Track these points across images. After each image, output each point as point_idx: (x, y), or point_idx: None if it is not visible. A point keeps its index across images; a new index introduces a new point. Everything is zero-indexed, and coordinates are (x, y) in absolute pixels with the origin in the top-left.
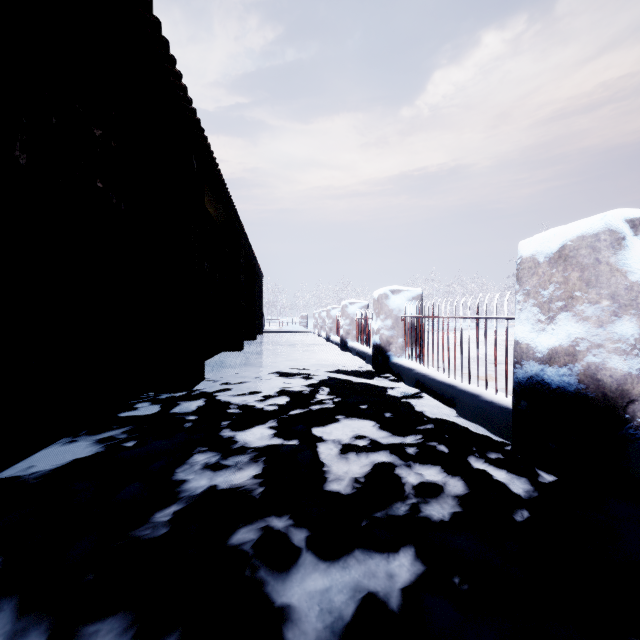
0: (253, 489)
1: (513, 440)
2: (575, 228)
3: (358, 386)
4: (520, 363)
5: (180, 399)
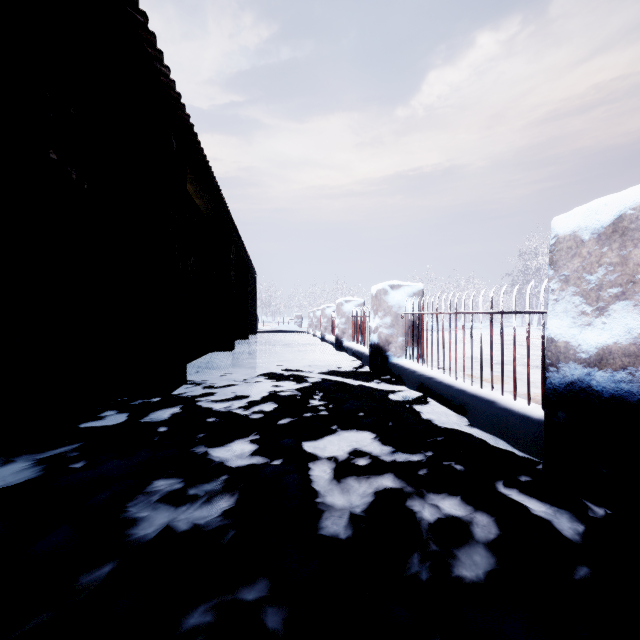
0: (221, 533)
1: (546, 459)
2: (639, 192)
3: (355, 390)
4: (556, 365)
5: (154, 406)
